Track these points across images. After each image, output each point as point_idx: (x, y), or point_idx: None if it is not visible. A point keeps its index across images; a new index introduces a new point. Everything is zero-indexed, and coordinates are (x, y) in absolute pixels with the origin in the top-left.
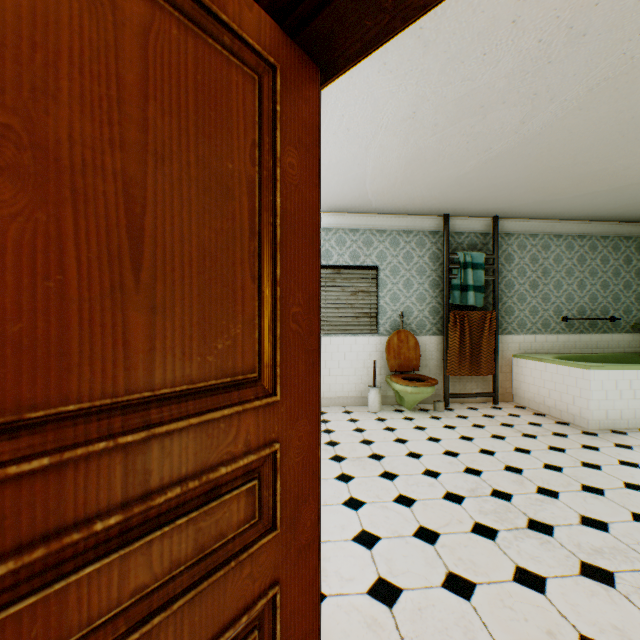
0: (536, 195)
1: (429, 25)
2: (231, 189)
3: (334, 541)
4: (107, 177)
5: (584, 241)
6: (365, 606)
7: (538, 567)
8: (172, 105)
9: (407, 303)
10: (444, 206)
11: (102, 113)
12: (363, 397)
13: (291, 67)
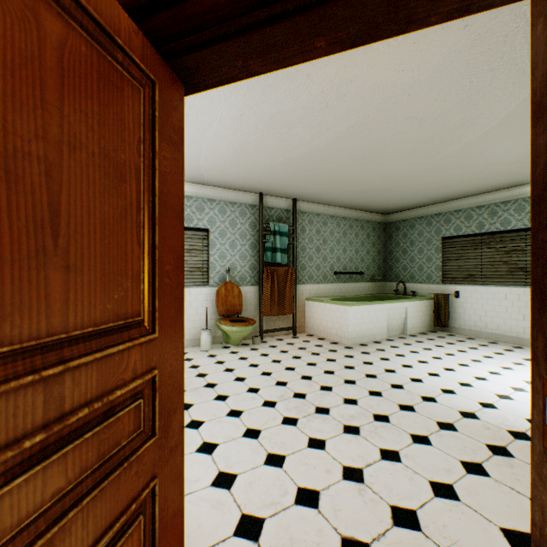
0: (320, 188)
1: None
2: (124, 174)
3: None
4: (33, 161)
5: (346, 221)
6: (210, 495)
7: (322, 435)
8: (82, 106)
9: (233, 260)
10: (261, 187)
11: (29, 109)
12: (196, 339)
13: (165, 82)
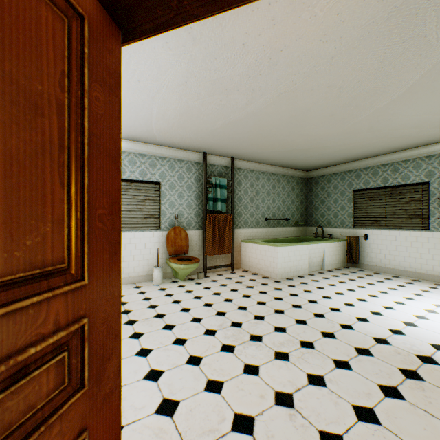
0: (253, 148)
1: (196, 28)
2: (41, 107)
3: (129, 384)
4: None
5: (275, 177)
6: (154, 422)
7: (256, 361)
8: None
9: (181, 208)
10: (204, 147)
11: None
12: (150, 275)
13: (98, 21)
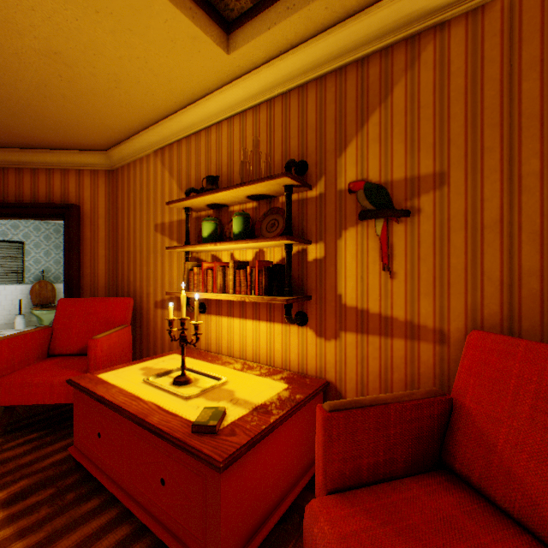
0: None
1: None
2: None
3: None
4: None
5: None
6: None
7: None
8: None
9: (48, 265)
10: None
11: None
12: (12, 323)
13: None
